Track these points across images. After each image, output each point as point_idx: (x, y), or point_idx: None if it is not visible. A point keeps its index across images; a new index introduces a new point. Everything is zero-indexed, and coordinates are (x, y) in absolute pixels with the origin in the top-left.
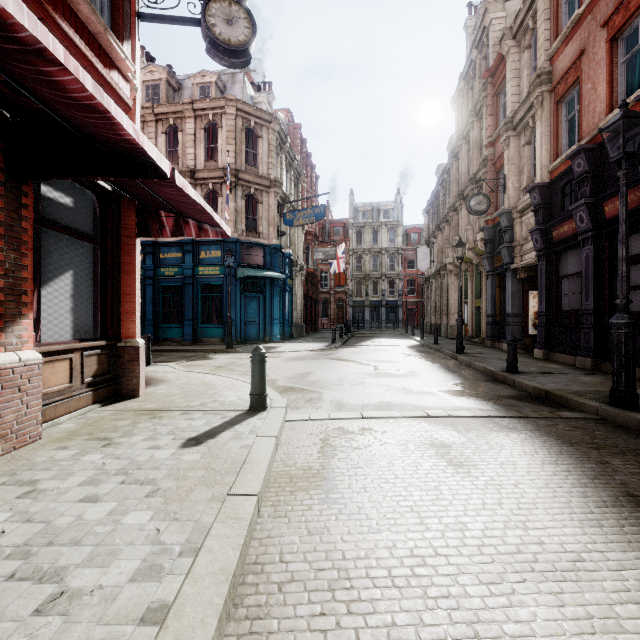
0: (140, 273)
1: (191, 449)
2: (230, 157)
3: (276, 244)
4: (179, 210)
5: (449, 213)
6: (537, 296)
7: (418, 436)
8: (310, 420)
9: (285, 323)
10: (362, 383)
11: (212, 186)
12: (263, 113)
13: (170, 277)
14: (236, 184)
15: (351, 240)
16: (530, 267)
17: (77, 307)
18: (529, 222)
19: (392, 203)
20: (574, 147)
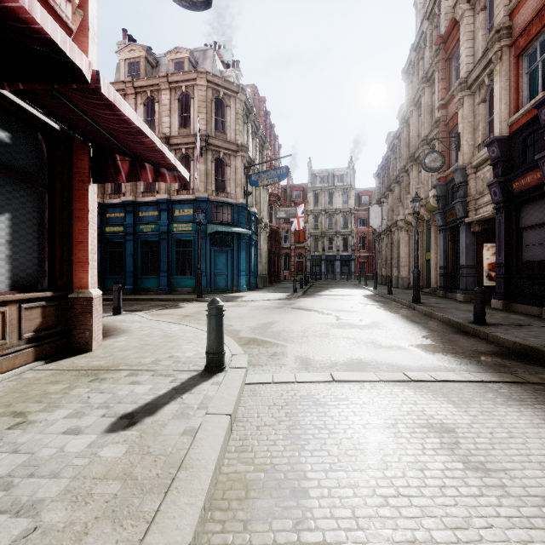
0: (122, 230)
1: (118, 435)
2: (201, 124)
3: (242, 203)
4: (132, 151)
5: (400, 174)
6: (491, 248)
7: (407, 412)
8: (273, 383)
9: (251, 274)
10: (326, 335)
11: (185, 151)
12: (231, 84)
13: (148, 233)
14: (206, 149)
15: (309, 202)
16: (484, 220)
17: (16, 254)
18: (485, 177)
19: (345, 169)
20: (539, 96)
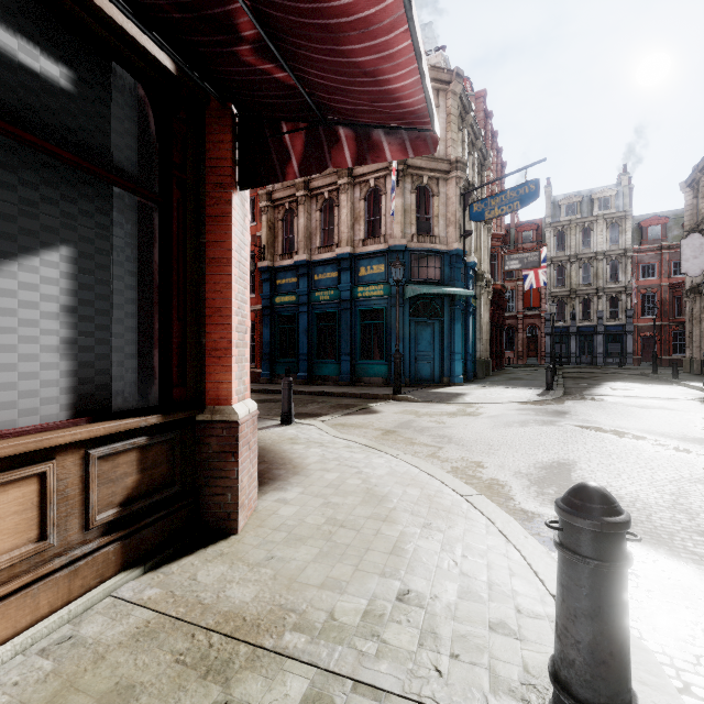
0: (294, 299)
1: None
2: None
3: (458, 249)
4: (312, 86)
5: None
6: None
7: None
8: None
9: (468, 358)
10: None
11: (373, 183)
12: (439, 72)
13: (325, 302)
14: (404, 174)
15: (548, 246)
16: None
17: (86, 337)
18: None
19: (613, 187)
20: None
